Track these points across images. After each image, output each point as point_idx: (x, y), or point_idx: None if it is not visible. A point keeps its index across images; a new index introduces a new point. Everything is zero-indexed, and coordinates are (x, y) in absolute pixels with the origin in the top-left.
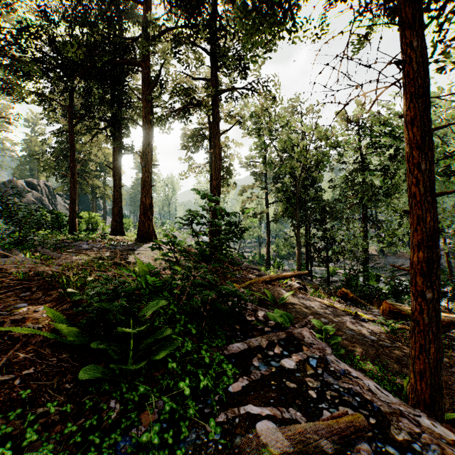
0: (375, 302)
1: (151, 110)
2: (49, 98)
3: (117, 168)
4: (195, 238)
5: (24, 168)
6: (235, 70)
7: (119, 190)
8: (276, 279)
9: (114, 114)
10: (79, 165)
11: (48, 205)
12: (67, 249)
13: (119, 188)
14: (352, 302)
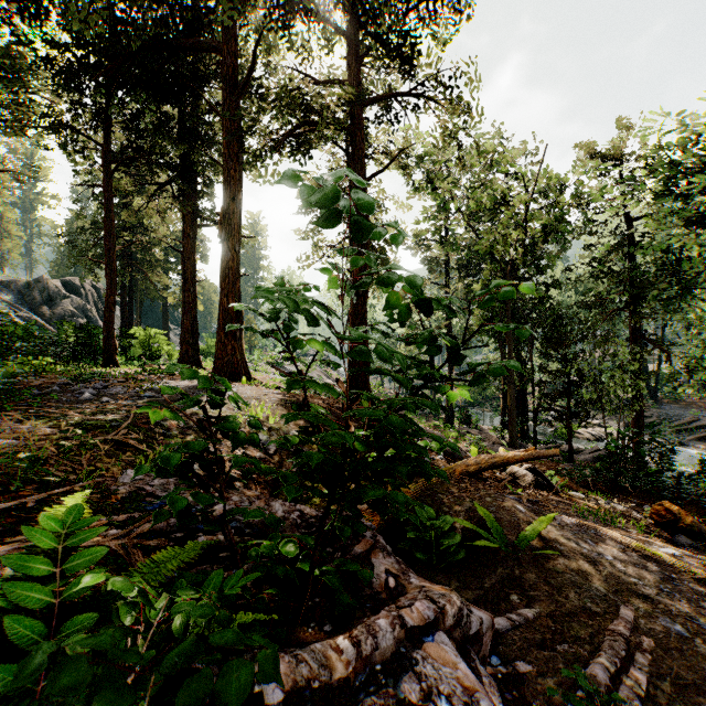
0: (684, 507)
1: (239, 135)
2: (69, 128)
3: (189, 251)
4: (327, 371)
5: (65, 261)
6: (396, 57)
7: (192, 288)
8: (490, 467)
9: (183, 157)
10: (141, 253)
11: (96, 318)
12: (35, 403)
13: (192, 286)
14: (689, 536)
